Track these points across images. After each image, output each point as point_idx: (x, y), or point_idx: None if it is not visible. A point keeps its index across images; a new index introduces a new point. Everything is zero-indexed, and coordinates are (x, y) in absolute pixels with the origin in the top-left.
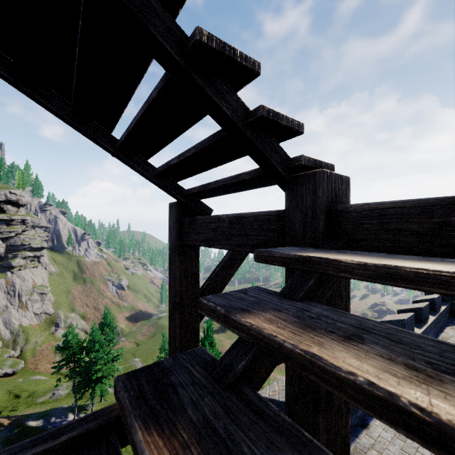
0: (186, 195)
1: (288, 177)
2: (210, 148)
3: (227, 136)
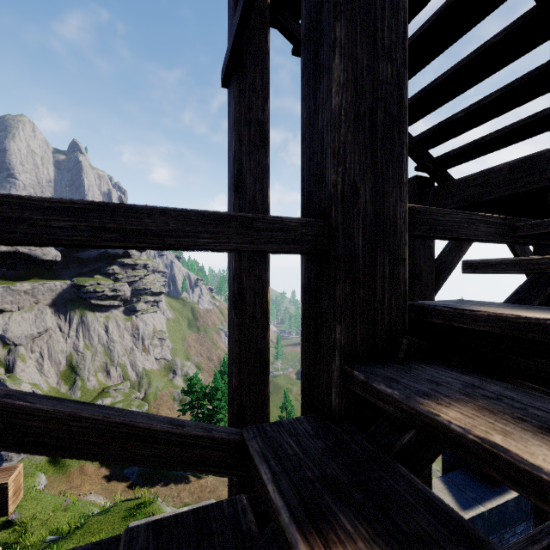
0: (439, 161)
1: None
2: (523, 85)
3: None
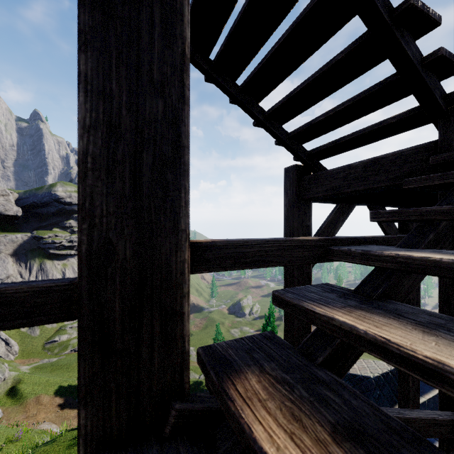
0: (311, 154)
1: (445, 109)
2: (367, 98)
3: (395, 80)
